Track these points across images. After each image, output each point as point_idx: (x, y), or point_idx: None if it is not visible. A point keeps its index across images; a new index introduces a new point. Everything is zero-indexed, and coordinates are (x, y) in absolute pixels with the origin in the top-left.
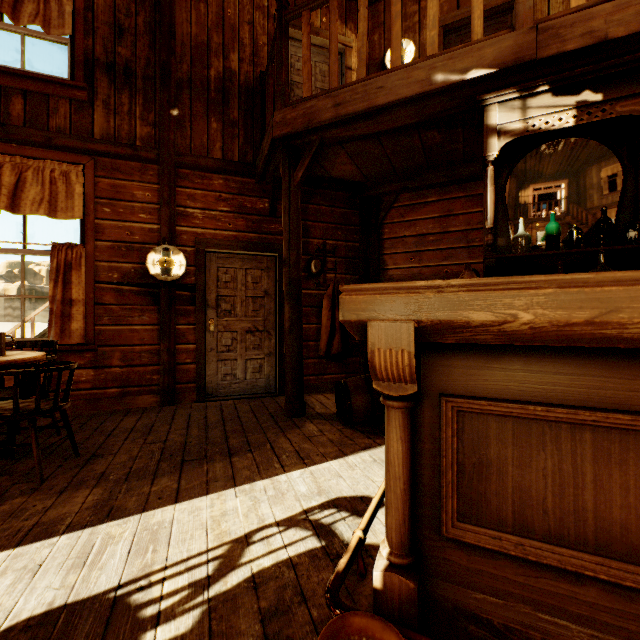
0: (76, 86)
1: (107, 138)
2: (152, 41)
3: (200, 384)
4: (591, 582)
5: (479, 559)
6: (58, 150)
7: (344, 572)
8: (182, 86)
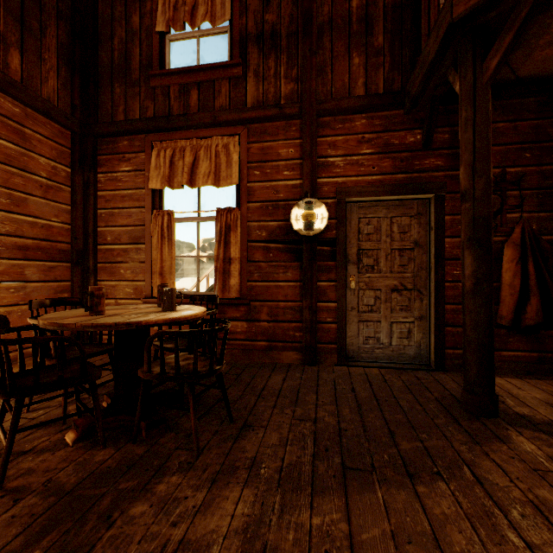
0: (233, 65)
1: (257, 105)
2: None
3: (341, 346)
4: None
5: None
6: (221, 126)
7: None
8: (322, 30)
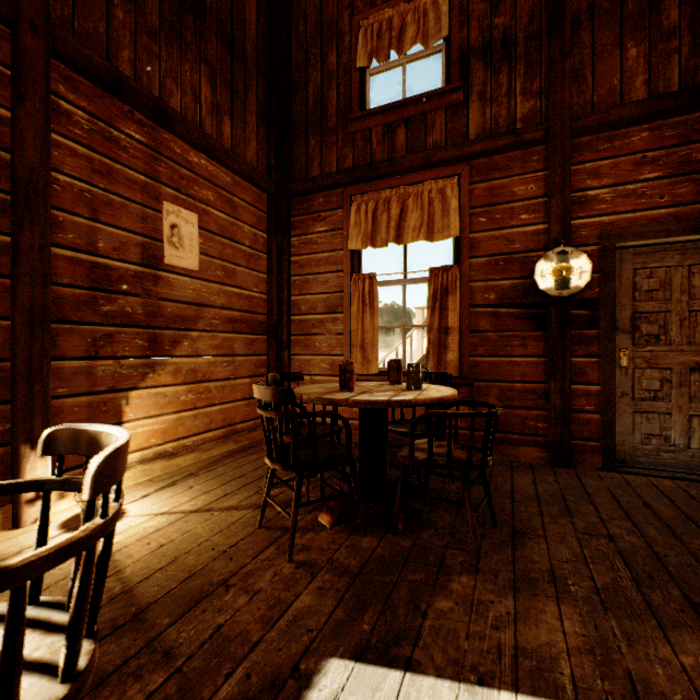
0: (451, 90)
1: (482, 135)
2: None
3: (608, 444)
4: None
5: None
6: (434, 168)
7: None
8: (578, 22)
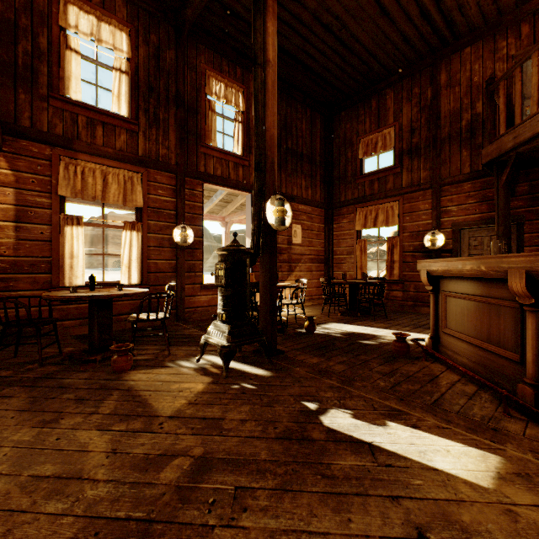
0: (395, 167)
1: (407, 185)
2: (428, 127)
3: None
4: (464, 342)
5: (448, 338)
6: (389, 197)
7: (421, 339)
8: (444, 141)
